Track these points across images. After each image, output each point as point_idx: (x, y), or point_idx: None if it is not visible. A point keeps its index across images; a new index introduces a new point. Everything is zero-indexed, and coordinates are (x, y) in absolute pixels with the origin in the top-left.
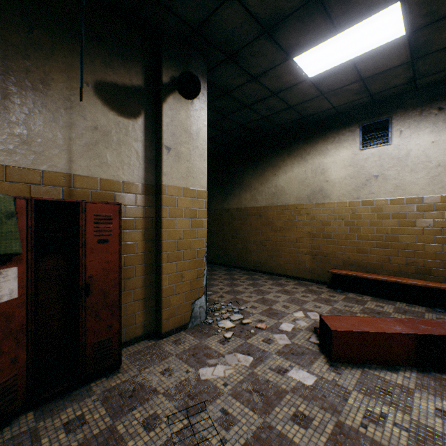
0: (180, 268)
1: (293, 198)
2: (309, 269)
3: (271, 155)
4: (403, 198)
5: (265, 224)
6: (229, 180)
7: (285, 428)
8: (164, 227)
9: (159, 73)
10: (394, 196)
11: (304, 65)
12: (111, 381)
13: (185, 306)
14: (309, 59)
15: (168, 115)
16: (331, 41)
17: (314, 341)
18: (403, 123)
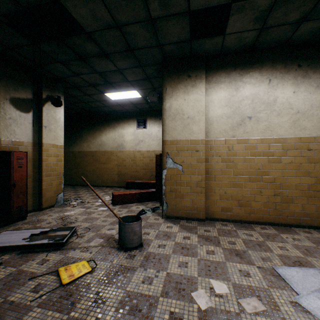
0: (51, 180)
1: (110, 147)
2: (117, 181)
3: (99, 124)
4: (150, 150)
5: (96, 160)
6: (74, 134)
7: (94, 216)
8: (43, 161)
9: (41, 93)
10: (148, 149)
11: (110, 96)
12: (25, 221)
13: (54, 197)
14: (111, 95)
15: (46, 112)
16: (118, 93)
17: (110, 202)
18: (150, 121)
